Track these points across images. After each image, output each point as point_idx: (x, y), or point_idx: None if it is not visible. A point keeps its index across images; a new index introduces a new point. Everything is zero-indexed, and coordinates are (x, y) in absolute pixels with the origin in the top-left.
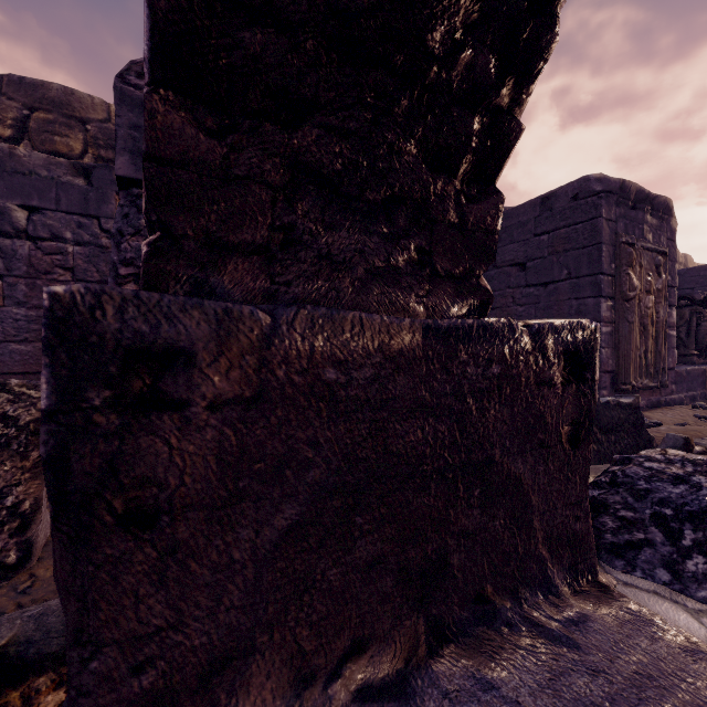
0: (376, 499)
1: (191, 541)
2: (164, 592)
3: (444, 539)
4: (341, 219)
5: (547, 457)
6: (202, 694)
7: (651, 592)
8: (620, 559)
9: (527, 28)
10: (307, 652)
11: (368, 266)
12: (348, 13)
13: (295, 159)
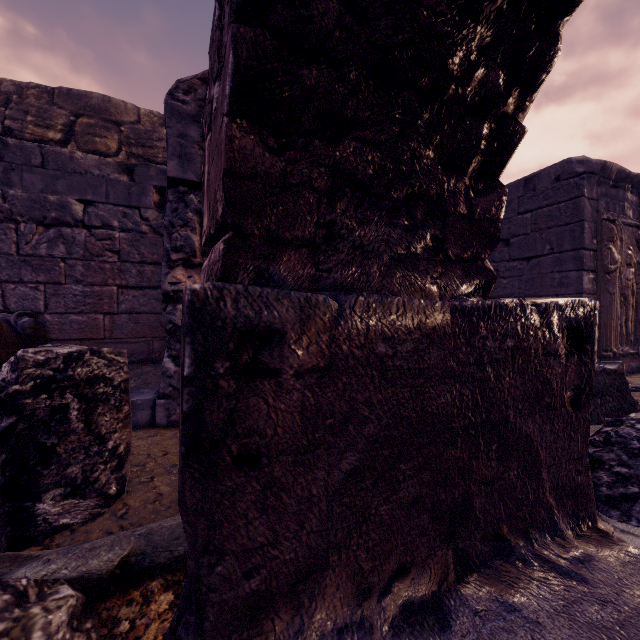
0: (415, 450)
1: (283, 479)
2: (265, 517)
3: (468, 485)
4: (371, 215)
5: (553, 418)
6: (291, 597)
7: None
8: (615, 509)
9: (533, 46)
10: (365, 571)
11: (392, 254)
12: (385, 48)
13: (336, 168)
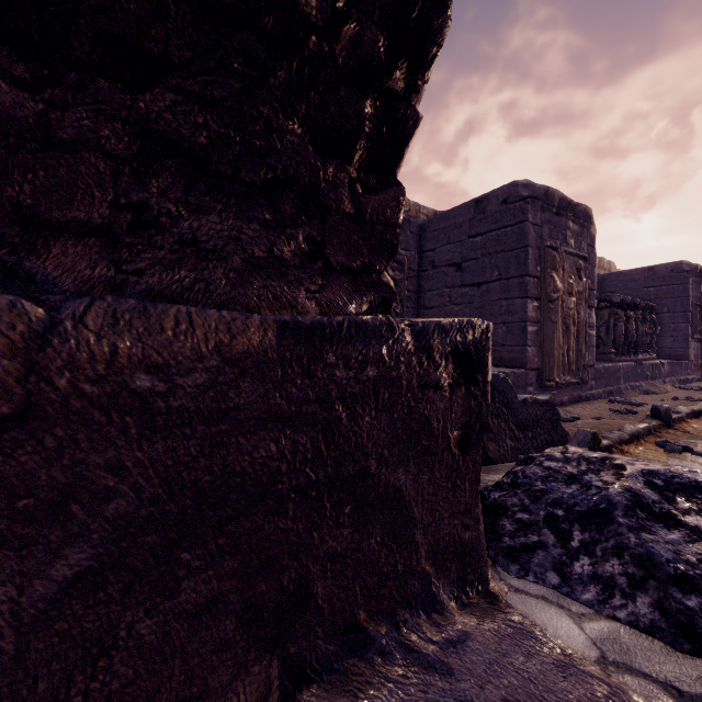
0: (211, 529)
1: None
2: None
3: (306, 566)
4: (212, 201)
5: (433, 465)
6: None
7: (539, 598)
8: (515, 563)
9: (416, 6)
10: None
11: (246, 256)
12: None
13: (144, 126)
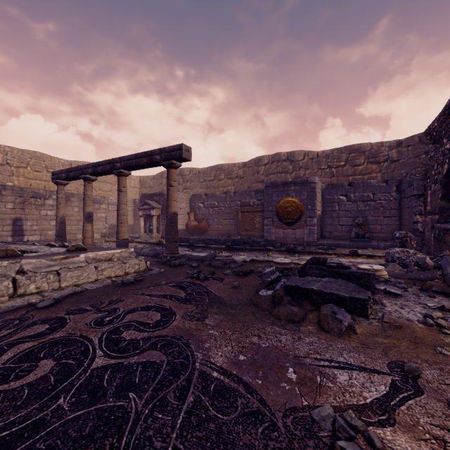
0: None
1: (449, 245)
2: (447, 249)
3: None
4: None
5: None
6: None
7: None
8: None
9: None
10: None
11: None
12: None
13: None
